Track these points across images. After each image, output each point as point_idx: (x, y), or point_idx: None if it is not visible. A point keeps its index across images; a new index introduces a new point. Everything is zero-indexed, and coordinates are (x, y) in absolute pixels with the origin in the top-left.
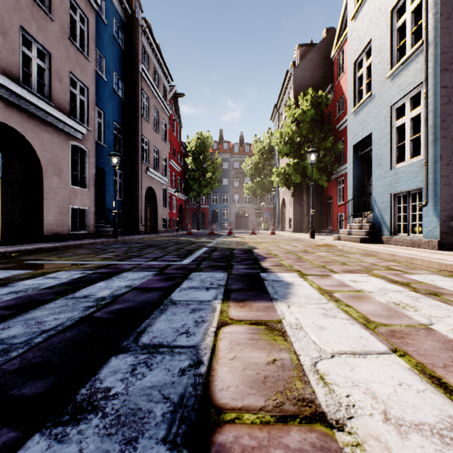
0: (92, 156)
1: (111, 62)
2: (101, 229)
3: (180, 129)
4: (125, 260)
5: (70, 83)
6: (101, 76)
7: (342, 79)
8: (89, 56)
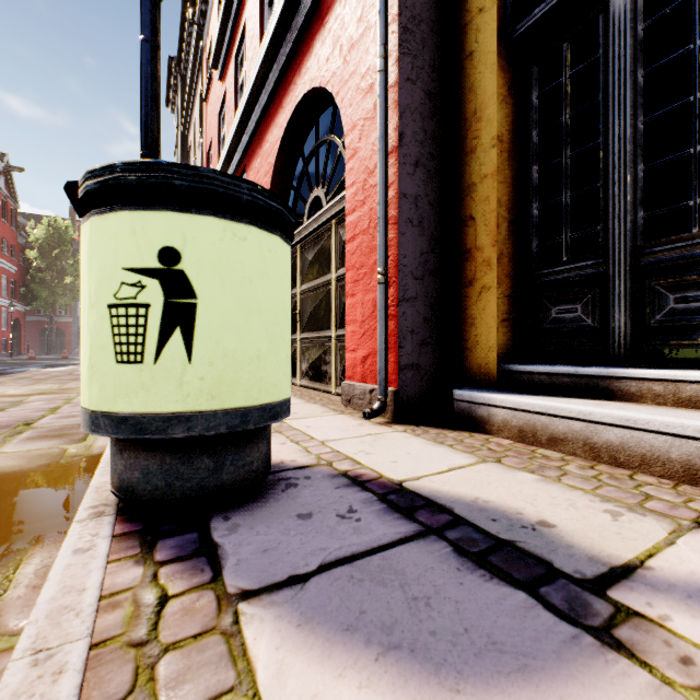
0: None
1: None
2: None
3: (16, 212)
4: None
5: None
6: None
7: None
8: None
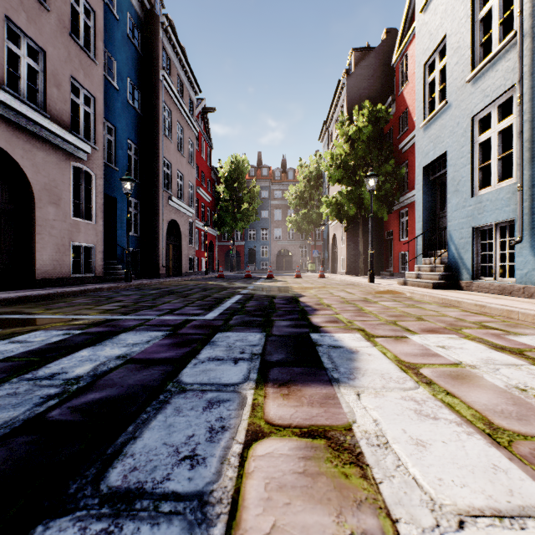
0: (99, 181)
1: (124, 67)
2: (111, 271)
3: (210, 151)
4: (131, 314)
5: (72, 91)
6: (112, 84)
7: (405, 90)
8: (96, 58)
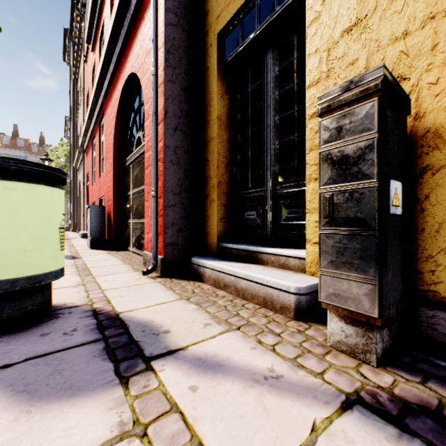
0: None
1: None
2: None
3: None
4: None
5: None
6: None
7: None
8: None
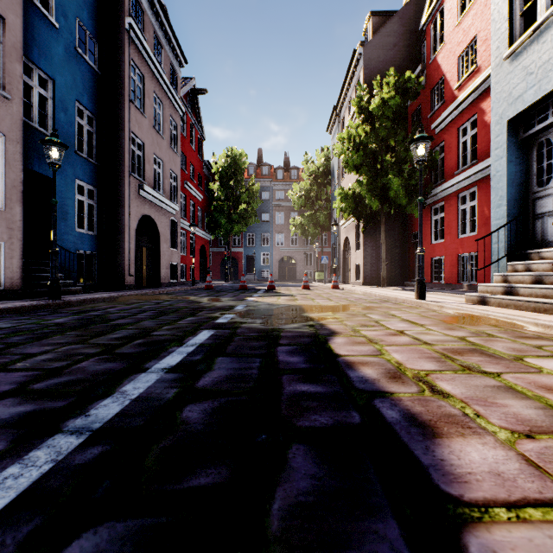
0: (14, 148)
1: (70, 1)
2: (41, 282)
3: (201, 142)
4: None
5: None
6: (46, 16)
7: (440, 54)
8: None
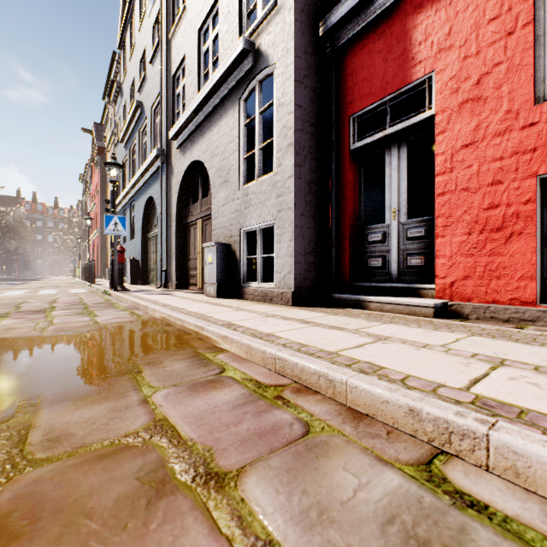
0: None
1: None
2: None
3: None
4: None
5: None
6: None
7: None
8: None
